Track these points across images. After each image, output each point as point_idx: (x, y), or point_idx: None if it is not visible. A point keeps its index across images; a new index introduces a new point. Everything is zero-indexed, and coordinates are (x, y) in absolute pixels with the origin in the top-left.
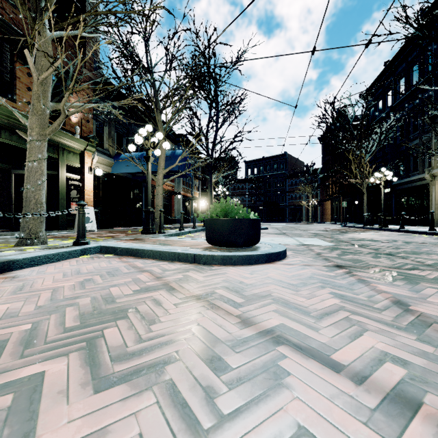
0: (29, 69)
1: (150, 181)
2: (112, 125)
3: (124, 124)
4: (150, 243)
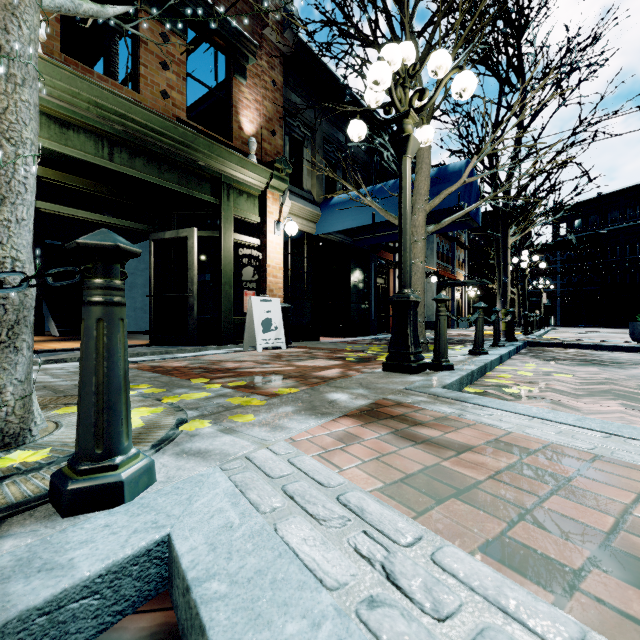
0: (164, 27)
1: (408, 212)
2: (317, 144)
3: (339, 142)
4: (511, 527)
